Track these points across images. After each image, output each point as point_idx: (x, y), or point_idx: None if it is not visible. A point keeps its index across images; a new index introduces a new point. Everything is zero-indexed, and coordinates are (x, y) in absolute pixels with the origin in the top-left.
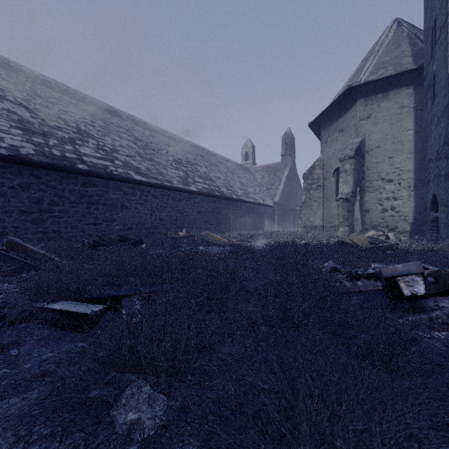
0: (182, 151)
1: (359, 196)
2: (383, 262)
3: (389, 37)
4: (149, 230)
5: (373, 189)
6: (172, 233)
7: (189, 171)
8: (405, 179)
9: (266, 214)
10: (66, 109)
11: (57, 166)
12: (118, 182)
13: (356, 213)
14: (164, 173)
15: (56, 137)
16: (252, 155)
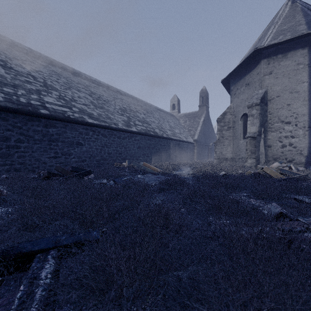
0: (126, 102)
1: (263, 135)
2: (304, 194)
3: (285, 11)
4: (100, 161)
5: (274, 129)
6: (117, 164)
7: (131, 117)
8: (300, 122)
9: (188, 148)
10: (37, 69)
11: (22, 111)
12: (75, 124)
13: (261, 148)
14: (112, 118)
15: (24, 88)
16: (178, 106)
